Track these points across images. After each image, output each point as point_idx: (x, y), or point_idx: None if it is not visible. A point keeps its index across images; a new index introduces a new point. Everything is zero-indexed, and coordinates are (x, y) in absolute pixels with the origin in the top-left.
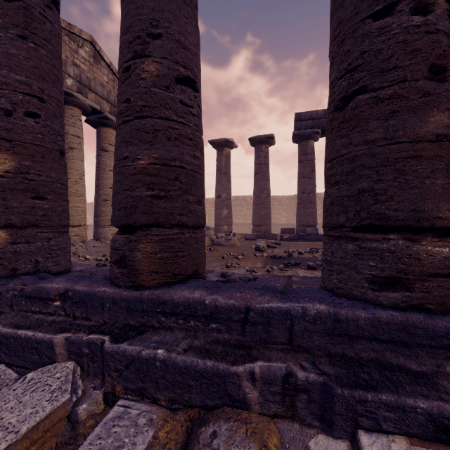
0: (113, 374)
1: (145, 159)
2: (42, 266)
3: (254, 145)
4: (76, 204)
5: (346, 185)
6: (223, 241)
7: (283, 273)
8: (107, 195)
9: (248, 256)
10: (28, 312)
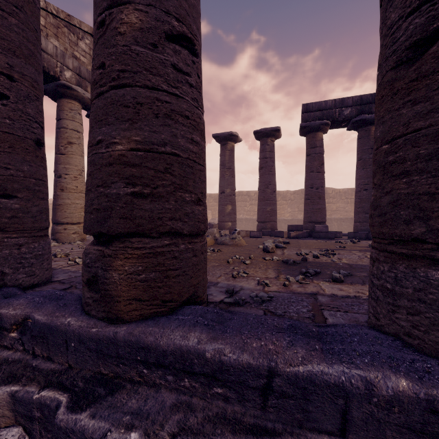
0: None
1: (124, 143)
2: (10, 279)
3: (259, 138)
4: (76, 200)
5: (427, 177)
6: (228, 240)
7: (304, 289)
8: None
9: (256, 260)
10: None
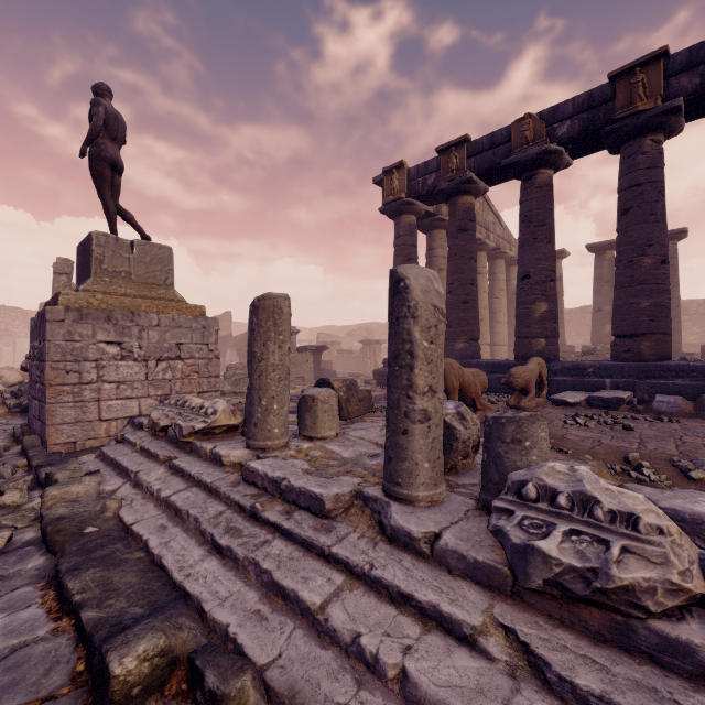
0: (642, 391)
1: (646, 303)
2: (556, 358)
3: None
4: None
5: None
6: None
7: None
8: (481, 315)
9: None
10: (567, 376)
